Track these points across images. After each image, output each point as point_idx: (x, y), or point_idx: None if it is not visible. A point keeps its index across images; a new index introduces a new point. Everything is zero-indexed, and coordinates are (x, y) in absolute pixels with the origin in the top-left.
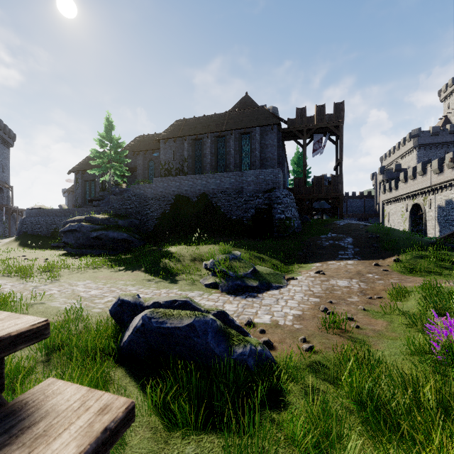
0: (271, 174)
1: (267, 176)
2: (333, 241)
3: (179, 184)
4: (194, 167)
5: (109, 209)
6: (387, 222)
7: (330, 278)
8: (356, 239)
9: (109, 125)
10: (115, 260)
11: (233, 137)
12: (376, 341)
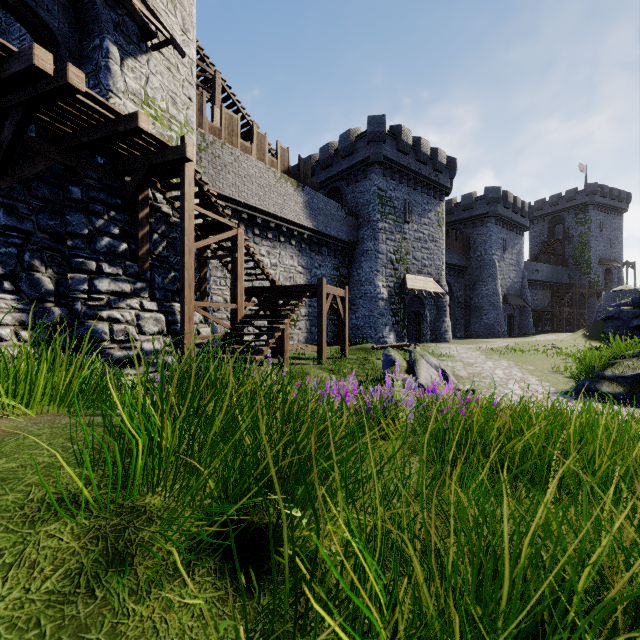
0: None
1: None
2: None
3: None
4: None
5: None
6: None
7: None
8: None
9: None
10: None
11: None
12: None
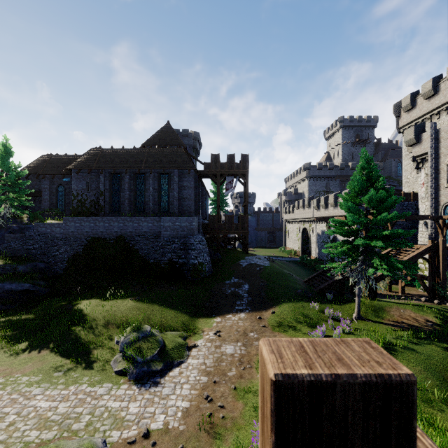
0: (186, 221)
1: (182, 223)
2: (234, 288)
3: (93, 225)
4: (112, 200)
5: (4, 249)
6: (288, 237)
7: (222, 342)
8: (251, 286)
9: (4, 152)
10: (14, 326)
11: (152, 176)
12: (228, 435)
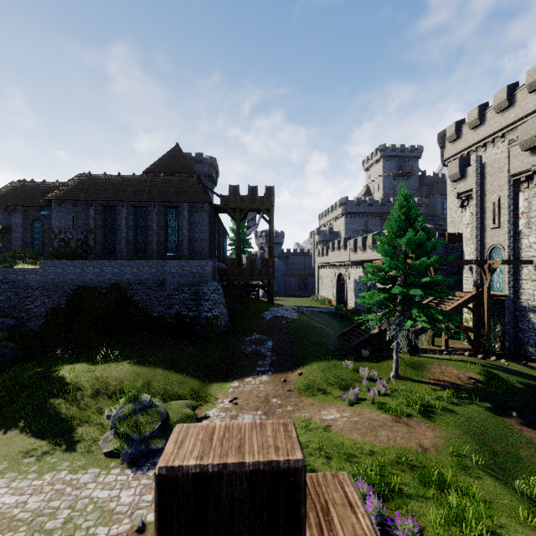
0: (198, 266)
1: (193, 268)
2: (255, 346)
3: (80, 270)
4: (104, 240)
5: None
6: (321, 284)
7: (240, 411)
8: (276, 343)
9: None
10: None
11: (156, 211)
12: None
